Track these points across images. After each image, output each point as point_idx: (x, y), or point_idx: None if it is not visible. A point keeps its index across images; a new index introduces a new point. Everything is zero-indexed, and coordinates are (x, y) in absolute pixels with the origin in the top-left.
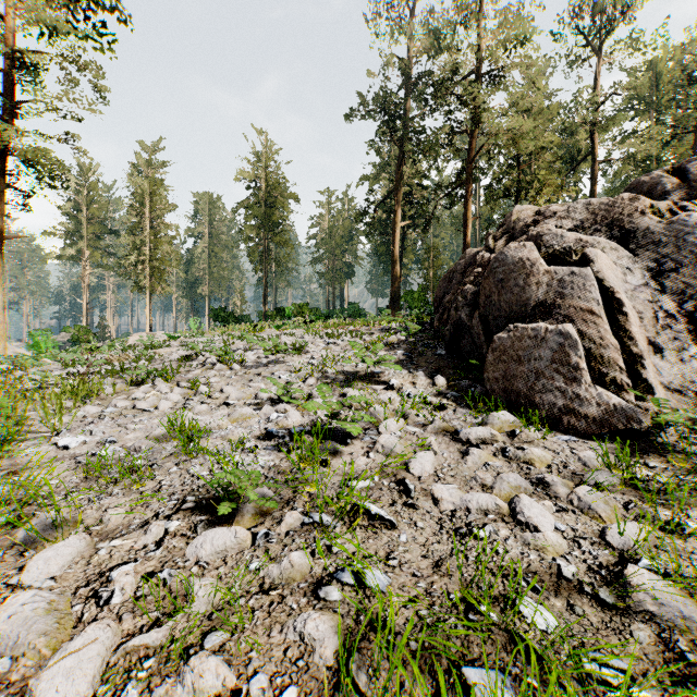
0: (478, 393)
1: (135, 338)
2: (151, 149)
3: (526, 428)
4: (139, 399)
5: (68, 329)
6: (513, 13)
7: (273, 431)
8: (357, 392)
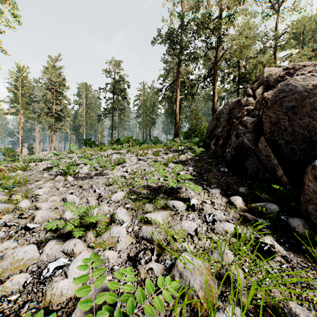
0: (301, 228)
1: (38, 154)
2: (55, 60)
3: None
4: None
5: (1, 149)
6: None
7: None
8: (159, 216)
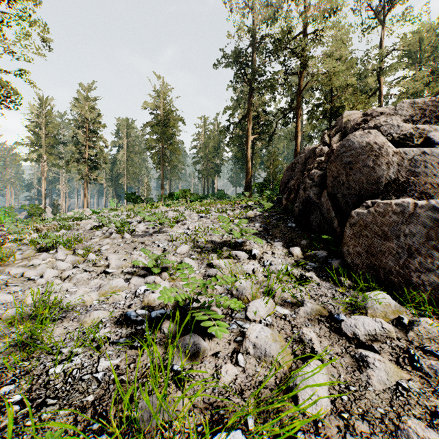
0: (338, 266)
1: (71, 213)
2: (88, 89)
3: (415, 316)
4: (36, 265)
5: (25, 207)
6: None
7: (131, 316)
8: (223, 262)
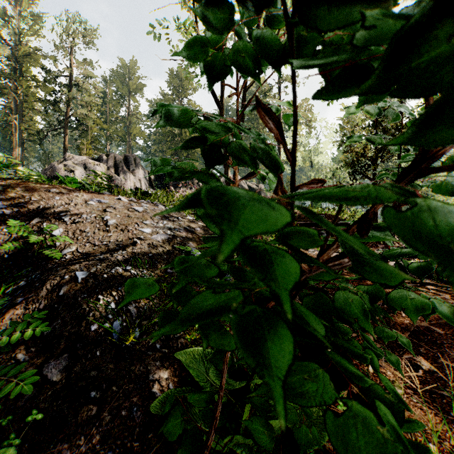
0: None
1: None
2: None
3: None
4: None
5: None
6: (88, 62)
7: None
8: None
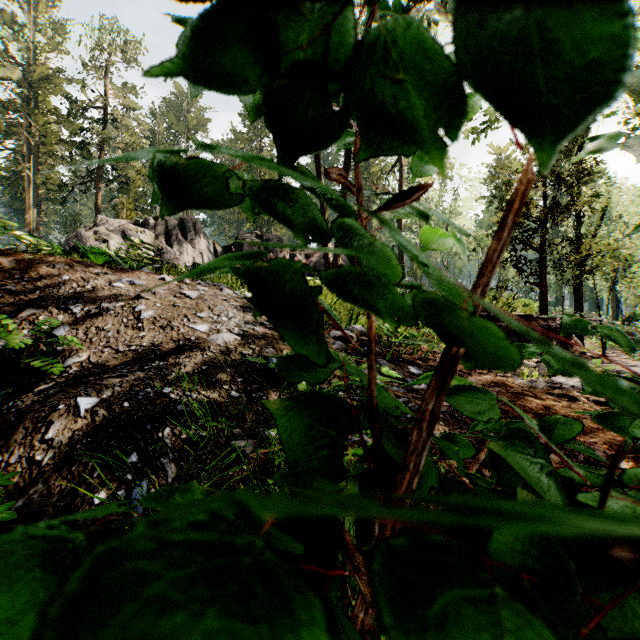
0: None
1: None
2: None
3: None
4: None
5: None
6: (130, 88)
7: None
8: None
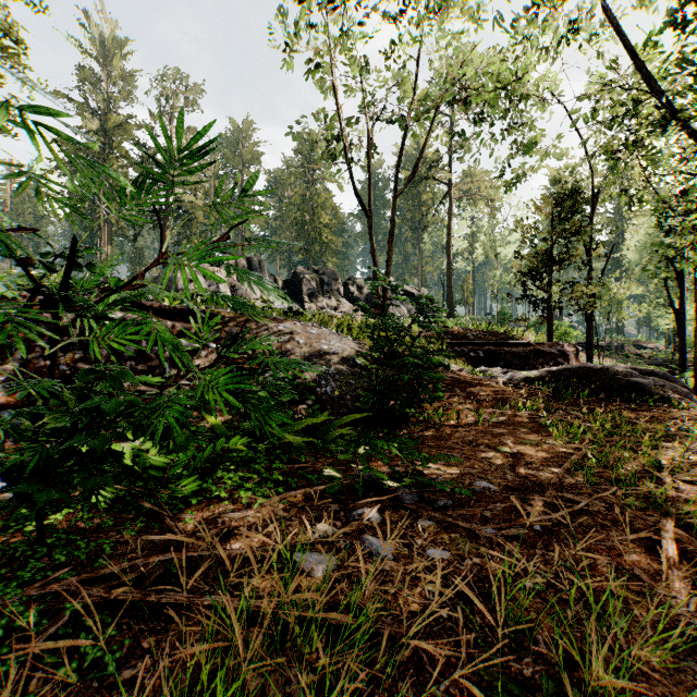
0: None
1: None
2: None
3: None
4: None
5: None
6: (194, 132)
7: None
8: None
